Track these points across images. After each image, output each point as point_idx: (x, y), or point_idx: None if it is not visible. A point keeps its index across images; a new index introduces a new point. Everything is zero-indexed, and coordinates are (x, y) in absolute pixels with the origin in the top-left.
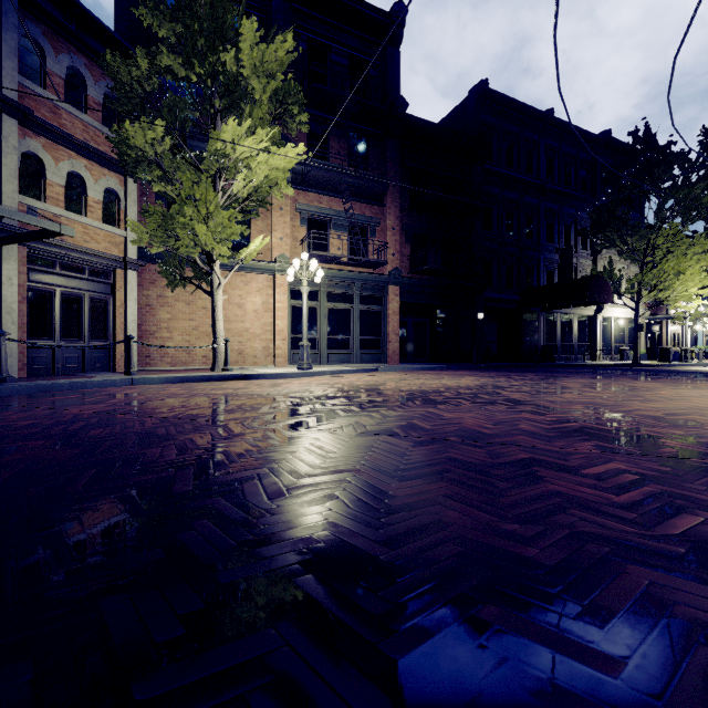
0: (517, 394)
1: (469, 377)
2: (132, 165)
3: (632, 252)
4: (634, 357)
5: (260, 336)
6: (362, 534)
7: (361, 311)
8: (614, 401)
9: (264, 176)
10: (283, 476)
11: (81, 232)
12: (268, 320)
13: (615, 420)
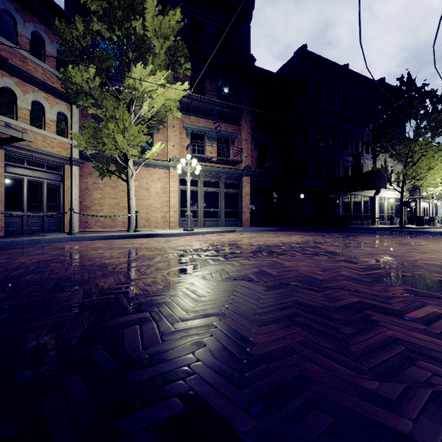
0: (331, 247)
1: (296, 236)
2: (74, 95)
3: (399, 155)
4: (400, 223)
5: (160, 209)
6: (226, 395)
7: (225, 193)
8: (400, 252)
9: (162, 104)
10: (161, 320)
11: (41, 140)
12: (165, 198)
13: (409, 268)
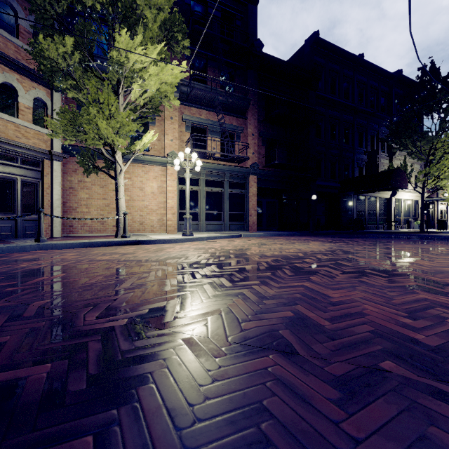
0: (373, 260)
1: (314, 242)
2: (48, 74)
3: (419, 153)
4: (421, 227)
5: (156, 211)
6: None
7: (229, 193)
8: None
9: (157, 89)
10: None
11: (13, 130)
12: (162, 199)
13: None
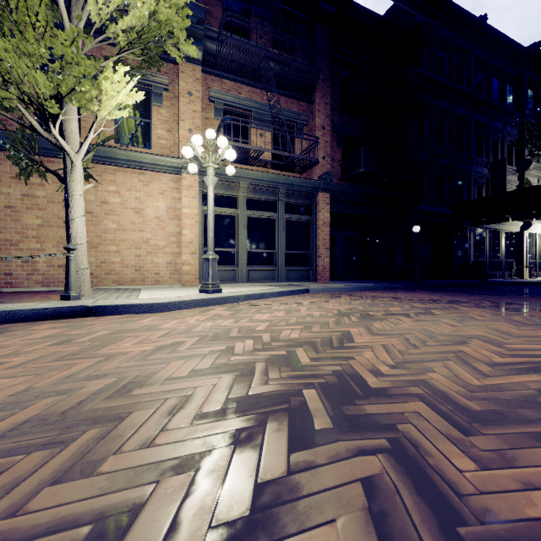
0: None
1: (471, 309)
2: None
3: None
4: None
5: (164, 249)
6: None
7: (286, 221)
8: None
9: (149, 13)
10: None
11: None
12: (174, 229)
13: None
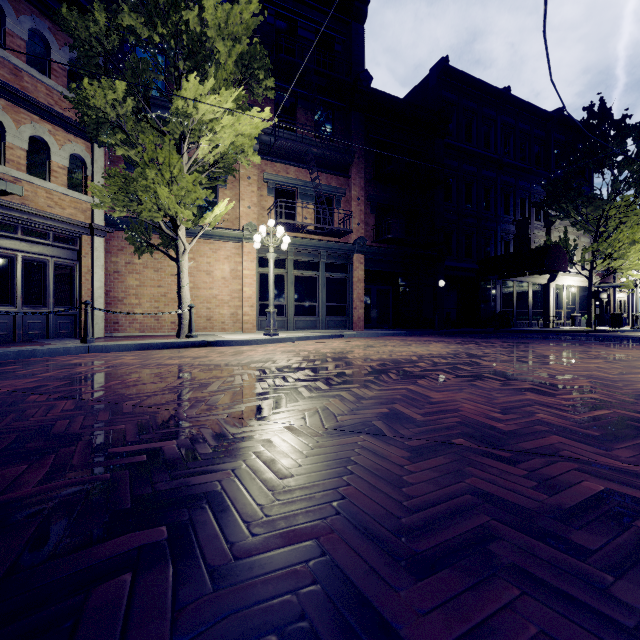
0: (499, 364)
1: (437, 344)
2: (93, 127)
3: (586, 223)
4: (588, 323)
5: (228, 303)
6: None
7: (327, 278)
8: (616, 374)
9: (231, 142)
10: (188, 552)
11: (44, 197)
12: (236, 287)
13: None
